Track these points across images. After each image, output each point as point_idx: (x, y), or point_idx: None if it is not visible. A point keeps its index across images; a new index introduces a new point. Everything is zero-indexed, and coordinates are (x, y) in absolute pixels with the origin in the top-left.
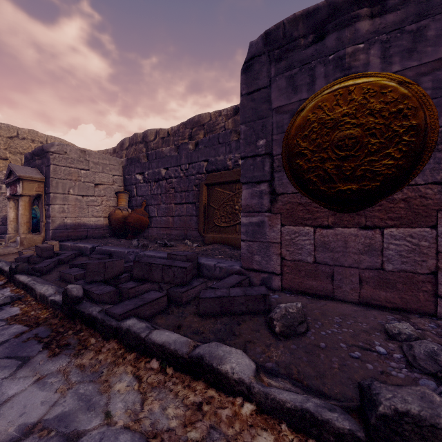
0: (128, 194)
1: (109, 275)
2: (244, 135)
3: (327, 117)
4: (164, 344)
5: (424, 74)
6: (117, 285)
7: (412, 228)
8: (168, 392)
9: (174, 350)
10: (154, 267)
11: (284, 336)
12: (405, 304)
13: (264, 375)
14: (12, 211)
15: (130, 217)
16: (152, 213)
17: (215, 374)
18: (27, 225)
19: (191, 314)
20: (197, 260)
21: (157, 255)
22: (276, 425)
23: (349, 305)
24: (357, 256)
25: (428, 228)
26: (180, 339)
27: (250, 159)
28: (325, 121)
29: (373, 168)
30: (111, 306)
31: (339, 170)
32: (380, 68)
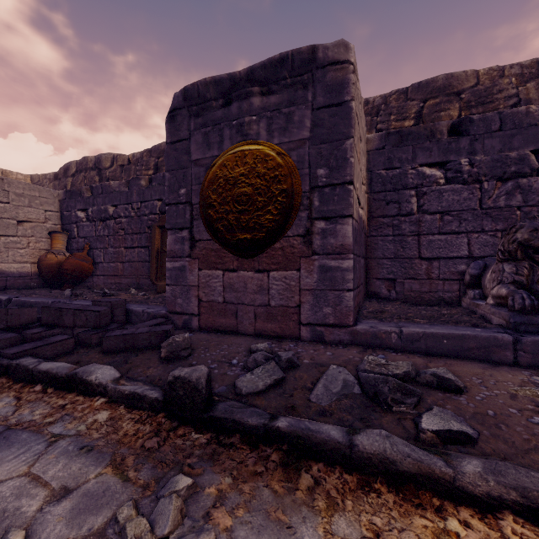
0: (66, 235)
1: (14, 323)
2: (169, 183)
3: (230, 175)
4: (48, 370)
5: (293, 149)
6: (21, 331)
7: (288, 271)
8: (42, 403)
9: (55, 373)
10: (65, 312)
11: (167, 360)
12: (284, 332)
13: (124, 380)
14: None
15: (67, 263)
16: (98, 258)
17: (84, 384)
18: None
19: (96, 352)
20: (125, 306)
21: (86, 303)
22: (117, 407)
23: (247, 337)
24: (254, 295)
25: (297, 270)
26: (65, 365)
27: (174, 206)
28: (228, 178)
29: (260, 221)
30: (6, 349)
31: (238, 221)
32: (267, 139)
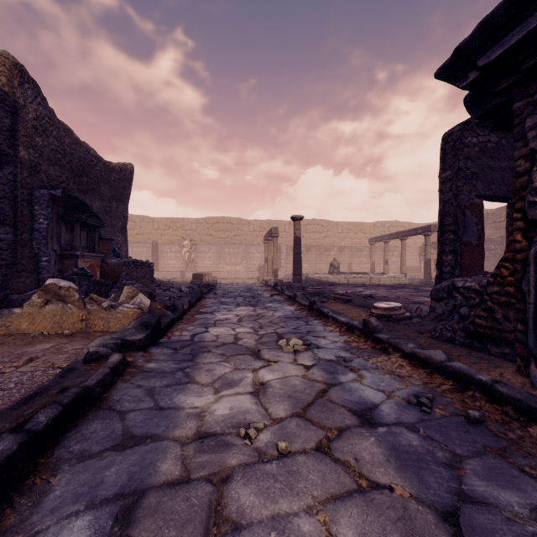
0: None
1: None
2: None
3: None
4: None
5: None
6: None
7: None
8: None
9: None
10: None
11: None
12: None
13: None
14: (422, 264)
15: None
16: (486, 264)
17: None
18: (433, 269)
19: None
20: None
21: None
22: None
23: None
24: None
25: None
26: None
27: None
28: None
29: None
30: None
31: None
32: None
